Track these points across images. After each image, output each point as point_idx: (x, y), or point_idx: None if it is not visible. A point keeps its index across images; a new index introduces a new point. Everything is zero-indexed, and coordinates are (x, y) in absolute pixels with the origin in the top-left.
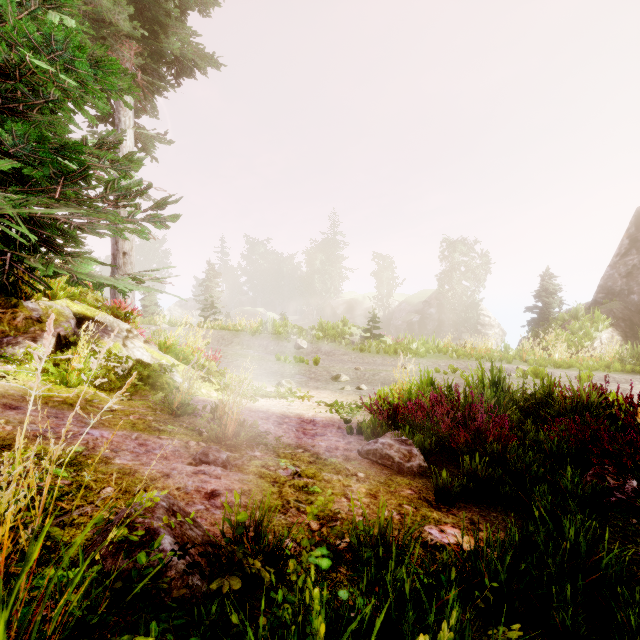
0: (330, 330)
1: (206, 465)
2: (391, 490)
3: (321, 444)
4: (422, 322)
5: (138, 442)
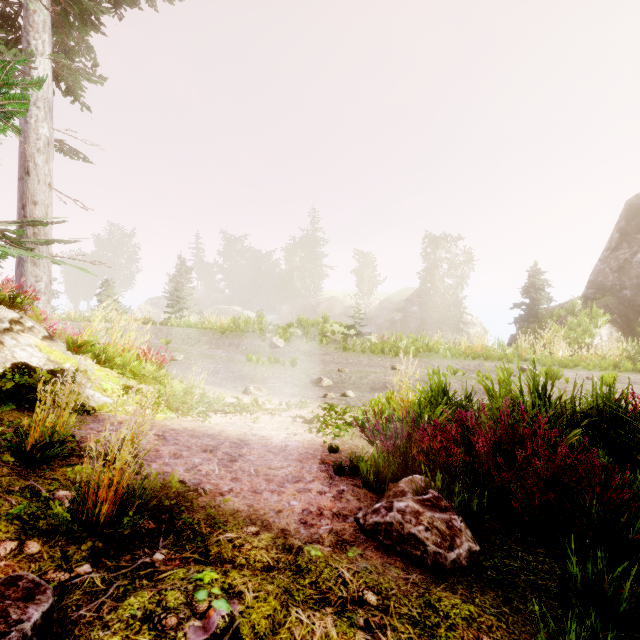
0: (310, 327)
1: None
2: None
3: (293, 507)
4: (404, 320)
5: None
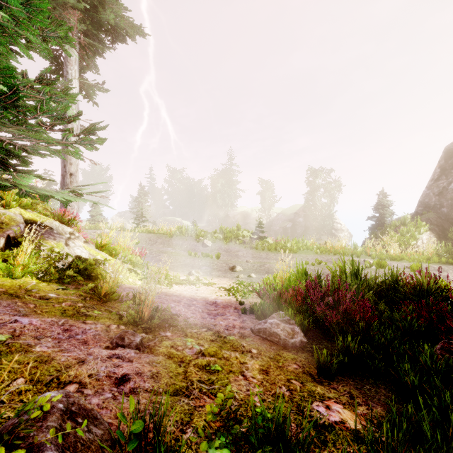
0: (228, 233)
1: (121, 348)
2: (280, 365)
3: (221, 323)
4: (293, 228)
5: (63, 328)
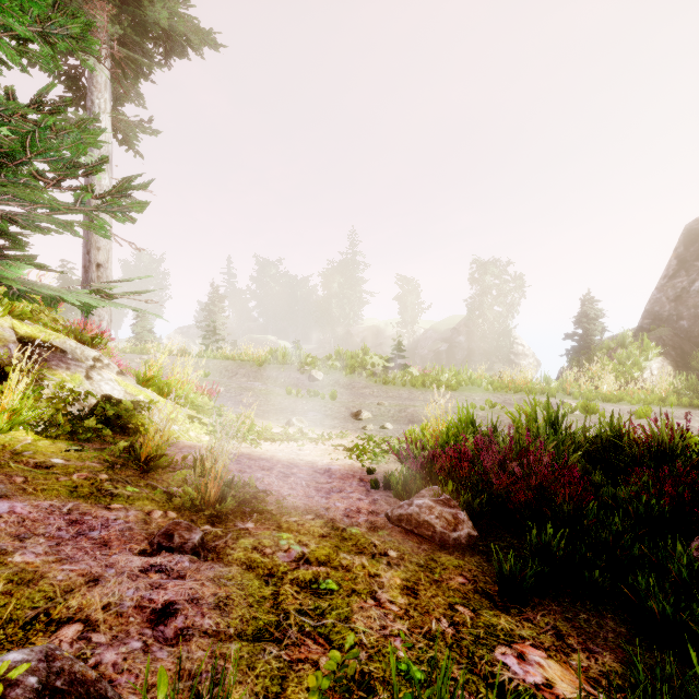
0: (349, 360)
1: (167, 554)
2: (435, 578)
3: (338, 506)
4: (450, 351)
5: (69, 518)
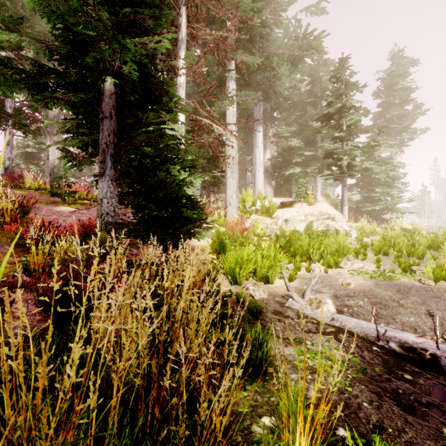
0: None
1: None
2: None
3: None
4: None
5: None
